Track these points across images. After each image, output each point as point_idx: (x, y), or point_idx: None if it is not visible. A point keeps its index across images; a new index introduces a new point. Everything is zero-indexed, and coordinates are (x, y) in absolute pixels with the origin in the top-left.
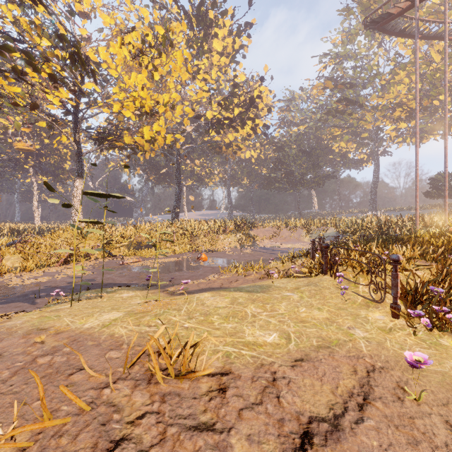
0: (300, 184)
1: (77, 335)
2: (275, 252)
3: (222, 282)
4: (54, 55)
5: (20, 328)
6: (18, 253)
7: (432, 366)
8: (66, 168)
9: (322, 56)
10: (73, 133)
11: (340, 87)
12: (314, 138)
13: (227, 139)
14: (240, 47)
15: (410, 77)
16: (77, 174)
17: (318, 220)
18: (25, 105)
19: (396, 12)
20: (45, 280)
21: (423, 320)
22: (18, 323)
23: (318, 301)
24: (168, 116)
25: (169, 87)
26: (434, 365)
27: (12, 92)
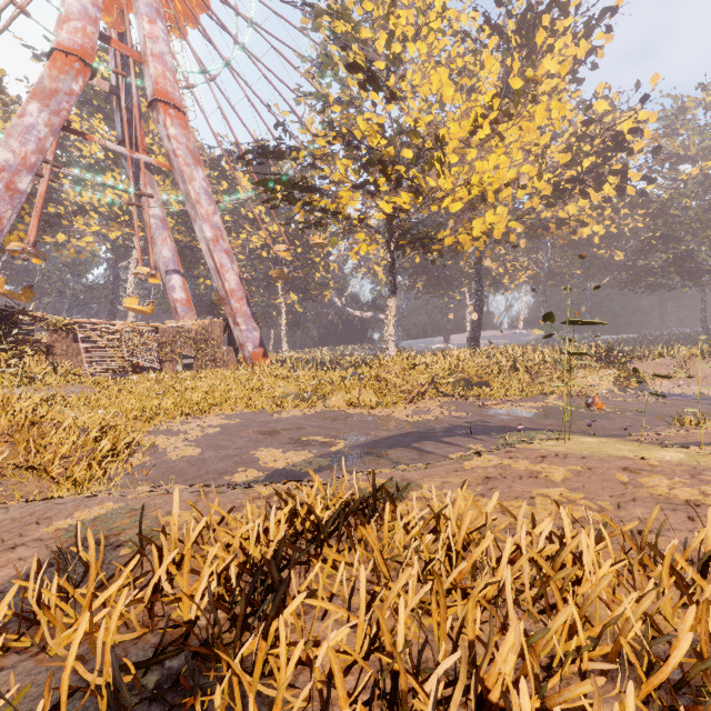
0: (709, 275)
1: (682, 465)
2: (709, 402)
3: (709, 438)
4: (390, 155)
5: (590, 454)
6: (362, 387)
7: None
8: (318, 282)
9: None
10: (387, 242)
11: None
12: None
13: (563, 212)
14: (588, 54)
15: None
16: (391, 291)
17: None
18: (354, 219)
19: None
20: (432, 418)
21: None
22: (567, 450)
23: None
24: (505, 199)
25: (515, 159)
26: None
27: (346, 207)
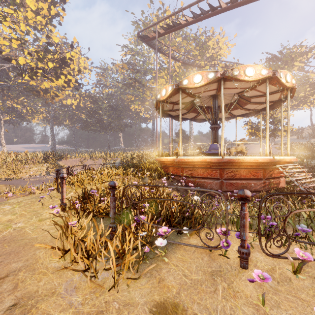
0: (109, 129)
1: None
2: None
3: None
4: None
5: None
6: None
7: (34, 235)
8: None
9: (123, 47)
10: None
11: (132, 70)
12: (120, 99)
13: (44, 85)
14: (56, 15)
15: (167, 76)
16: None
17: (112, 153)
18: None
19: (151, 37)
20: None
21: (57, 210)
22: None
23: (22, 209)
24: None
25: None
26: (37, 234)
27: None
